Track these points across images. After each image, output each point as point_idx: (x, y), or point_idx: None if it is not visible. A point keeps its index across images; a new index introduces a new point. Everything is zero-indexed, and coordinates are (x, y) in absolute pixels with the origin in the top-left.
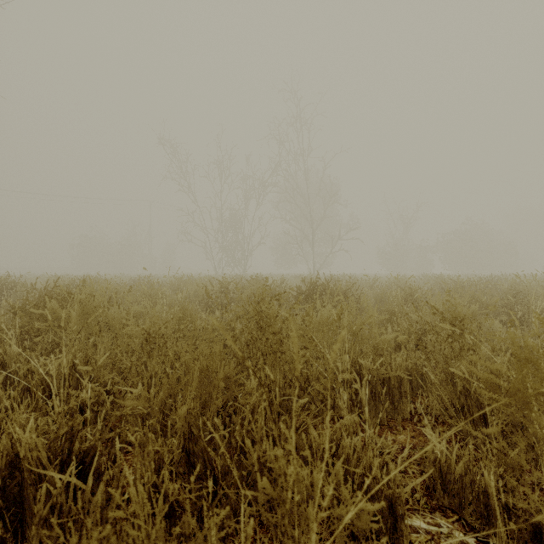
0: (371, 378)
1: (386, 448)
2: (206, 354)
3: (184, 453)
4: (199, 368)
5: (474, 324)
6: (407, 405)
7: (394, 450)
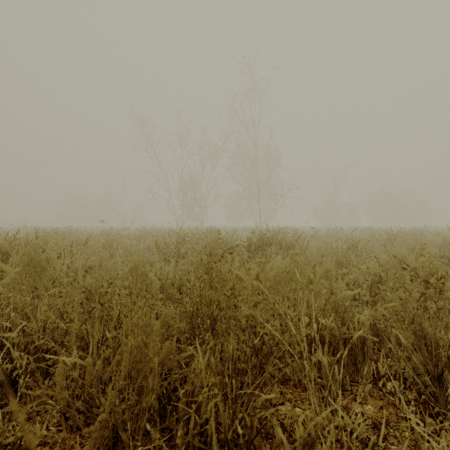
0: (332, 340)
1: (361, 434)
2: (143, 323)
3: None
4: (133, 343)
5: None
6: (370, 367)
7: (373, 440)
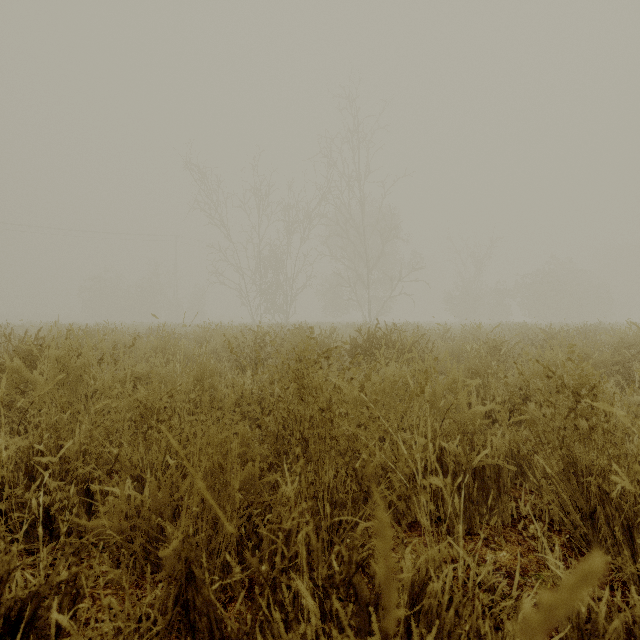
0: (457, 469)
1: (488, 581)
2: (218, 442)
3: (177, 608)
4: (207, 466)
5: (607, 393)
6: (508, 505)
7: (502, 587)
